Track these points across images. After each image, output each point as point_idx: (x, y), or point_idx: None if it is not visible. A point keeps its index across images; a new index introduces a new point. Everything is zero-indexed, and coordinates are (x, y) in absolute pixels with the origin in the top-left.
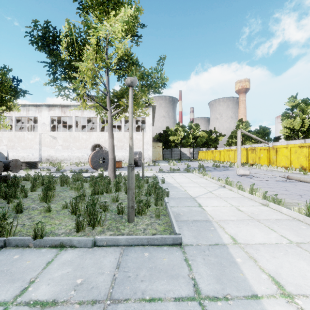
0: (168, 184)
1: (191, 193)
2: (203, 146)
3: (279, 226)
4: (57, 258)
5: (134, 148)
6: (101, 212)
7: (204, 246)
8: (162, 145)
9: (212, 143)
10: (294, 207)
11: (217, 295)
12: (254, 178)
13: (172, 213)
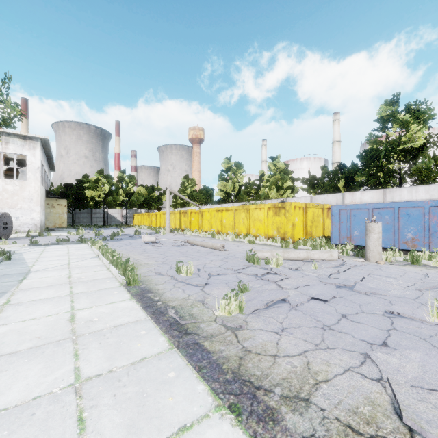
0: (18, 260)
1: (37, 267)
2: (142, 206)
3: (85, 284)
4: None
5: (1, 208)
6: None
7: None
8: (72, 203)
9: (155, 203)
10: None
11: None
12: (156, 244)
13: None
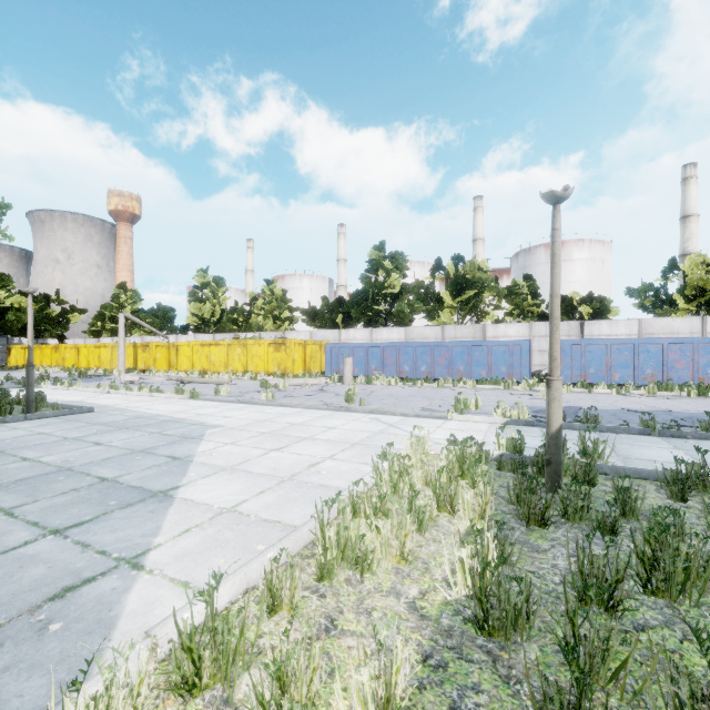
0: None
1: (70, 400)
2: (24, 332)
3: (157, 401)
4: (6, 425)
5: None
6: (5, 406)
7: (110, 410)
8: None
9: (52, 327)
10: (169, 392)
11: (124, 413)
12: (144, 384)
13: (72, 404)
